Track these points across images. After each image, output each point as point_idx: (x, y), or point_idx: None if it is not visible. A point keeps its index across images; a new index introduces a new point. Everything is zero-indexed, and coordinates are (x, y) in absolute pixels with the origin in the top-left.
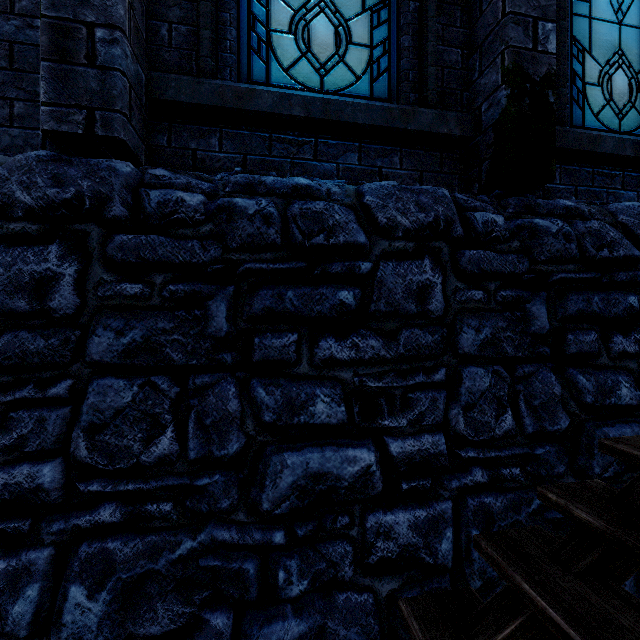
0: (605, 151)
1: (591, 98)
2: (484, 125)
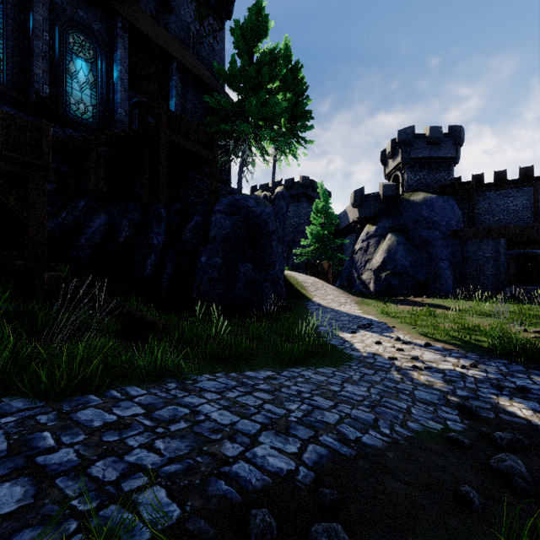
0: (71, 119)
1: (73, 107)
2: (32, 101)
